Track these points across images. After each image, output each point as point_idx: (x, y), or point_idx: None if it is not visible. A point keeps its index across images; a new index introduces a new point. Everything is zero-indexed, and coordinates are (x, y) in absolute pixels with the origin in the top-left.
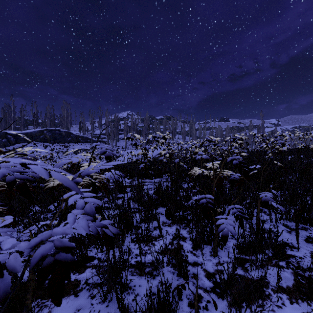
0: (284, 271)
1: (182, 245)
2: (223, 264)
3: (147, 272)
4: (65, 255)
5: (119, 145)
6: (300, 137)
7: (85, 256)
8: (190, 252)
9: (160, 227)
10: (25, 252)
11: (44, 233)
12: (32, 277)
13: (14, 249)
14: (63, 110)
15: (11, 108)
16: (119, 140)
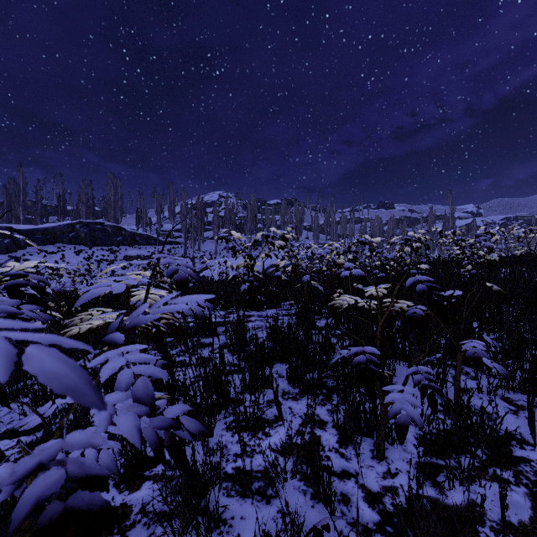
0: (512, 491)
1: (319, 436)
2: (397, 475)
3: (256, 490)
4: (88, 495)
5: (205, 250)
6: (519, 236)
7: (141, 457)
8: (335, 450)
9: (278, 403)
10: (2, 494)
11: (47, 447)
12: (28, 525)
13: (6, 452)
14: (109, 190)
15: (20, 186)
16: (204, 241)
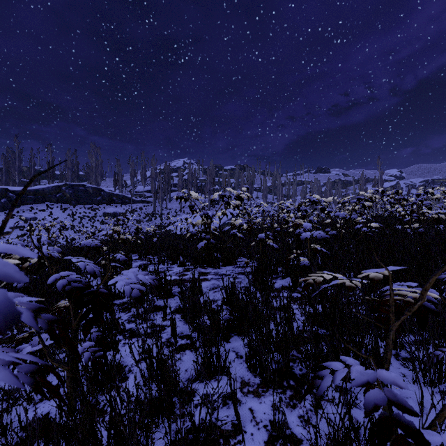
0: None
1: None
2: None
3: None
4: None
5: (171, 208)
6: None
7: None
8: None
9: (237, 412)
10: None
11: None
12: None
13: None
14: (91, 157)
15: (16, 154)
16: (171, 200)
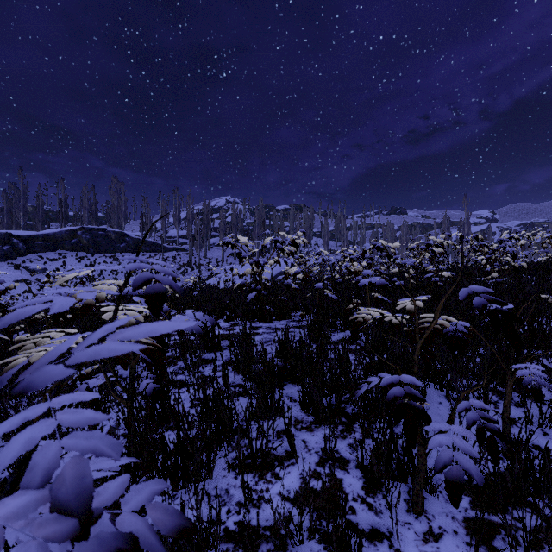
0: None
1: (340, 480)
2: (441, 537)
3: None
4: None
5: (211, 257)
6: (543, 242)
7: None
8: (361, 499)
9: (290, 437)
10: None
11: None
12: None
13: None
14: (113, 195)
15: (20, 191)
16: (210, 248)
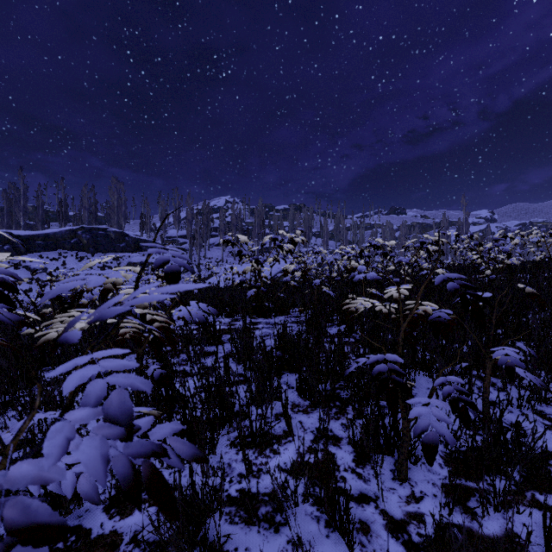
0: None
1: (332, 454)
2: (422, 499)
3: (263, 516)
4: None
5: (211, 257)
6: (538, 241)
7: None
8: (351, 470)
9: (287, 417)
10: None
11: None
12: None
13: None
14: (112, 195)
15: (20, 191)
16: (210, 247)
